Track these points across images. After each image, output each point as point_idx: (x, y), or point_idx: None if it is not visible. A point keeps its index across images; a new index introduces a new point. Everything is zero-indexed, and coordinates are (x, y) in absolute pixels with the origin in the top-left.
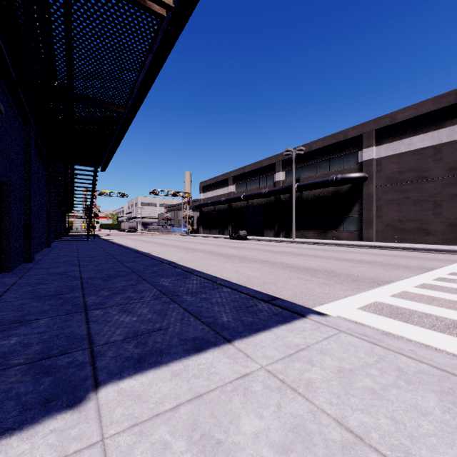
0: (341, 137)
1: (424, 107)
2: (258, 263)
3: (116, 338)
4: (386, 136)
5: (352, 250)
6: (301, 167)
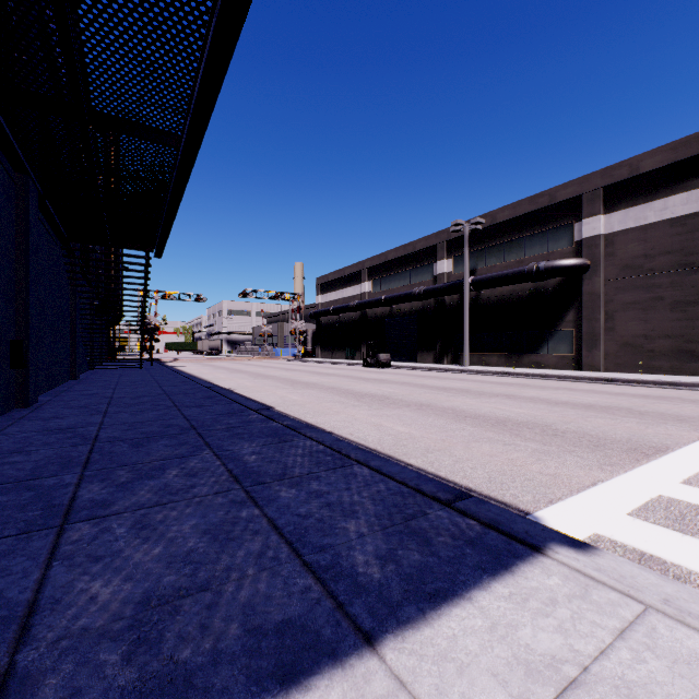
0: (545, 201)
1: (689, 146)
2: (412, 410)
3: (92, 619)
4: (622, 196)
5: (568, 387)
6: (478, 251)
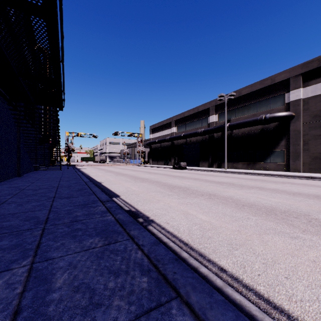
0: (269, 82)
1: None
2: (206, 199)
3: None
4: (314, 77)
5: (289, 181)
6: (231, 110)
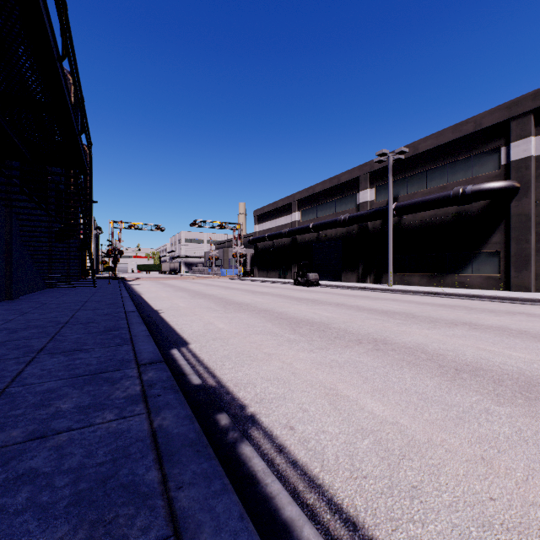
0: (470, 128)
1: None
2: (369, 351)
3: None
4: None
5: (519, 310)
6: (400, 180)
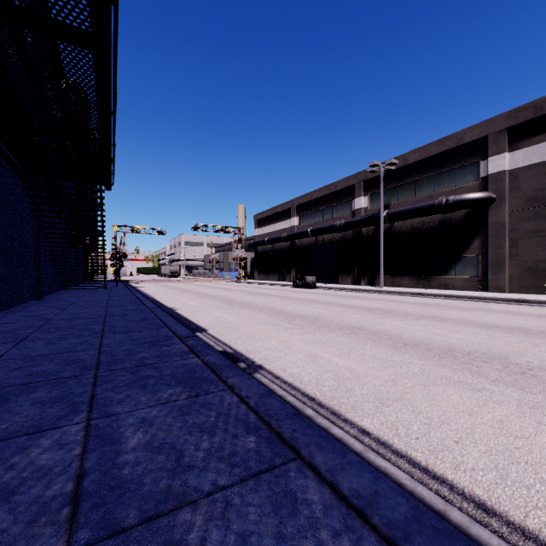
0: (453, 142)
1: None
2: (346, 334)
3: None
4: (527, 135)
5: (484, 307)
6: (392, 189)
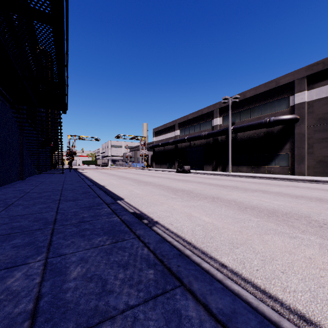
0: (273, 85)
1: None
2: (209, 201)
3: None
4: (318, 80)
5: (293, 185)
6: (236, 113)
